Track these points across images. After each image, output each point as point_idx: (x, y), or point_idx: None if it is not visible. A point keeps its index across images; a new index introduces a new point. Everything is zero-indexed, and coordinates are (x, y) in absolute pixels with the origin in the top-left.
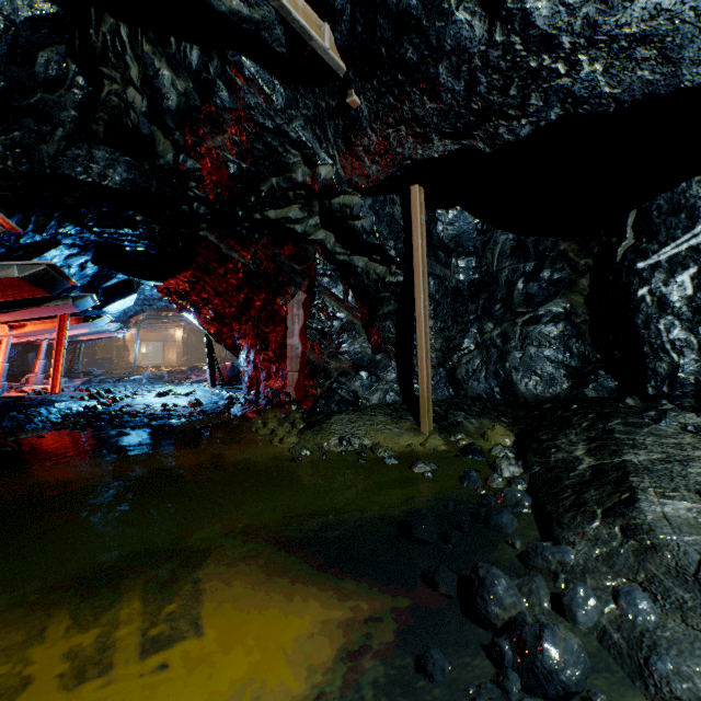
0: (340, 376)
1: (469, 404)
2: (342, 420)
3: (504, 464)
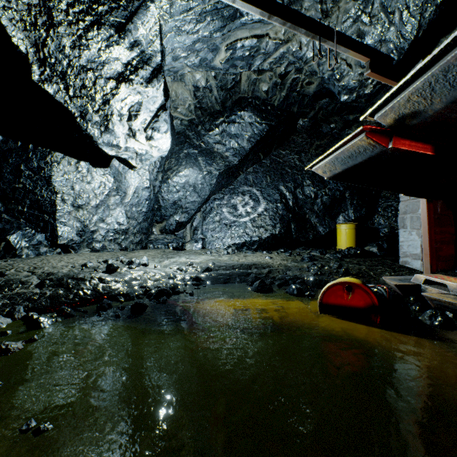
0: None
1: None
2: None
3: (0, 318)
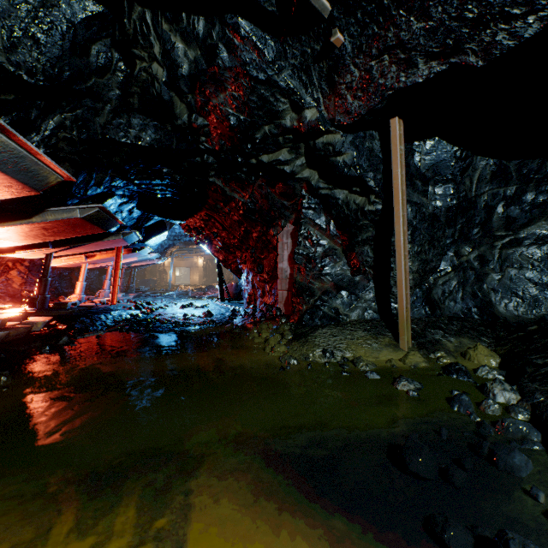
0: (322, 294)
1: (446, 323)
2: (325, 333)
3: (497, 389)
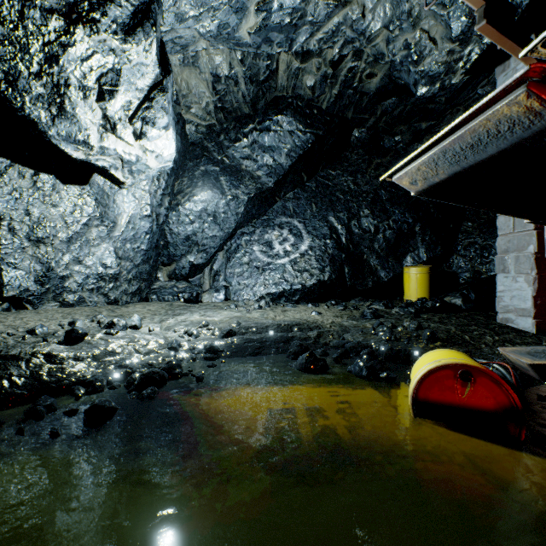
0: None
1: None
2: None
3: None
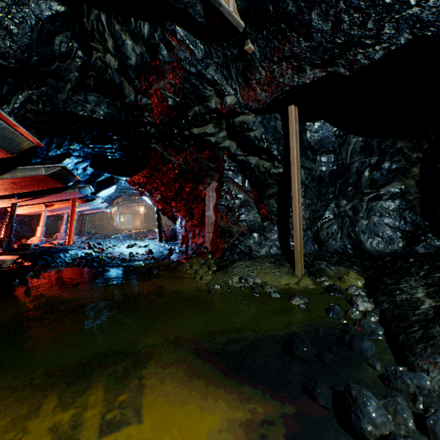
0: (239, 236)
1: (329, 256)
2: (241, 265)
3: (359, 301)
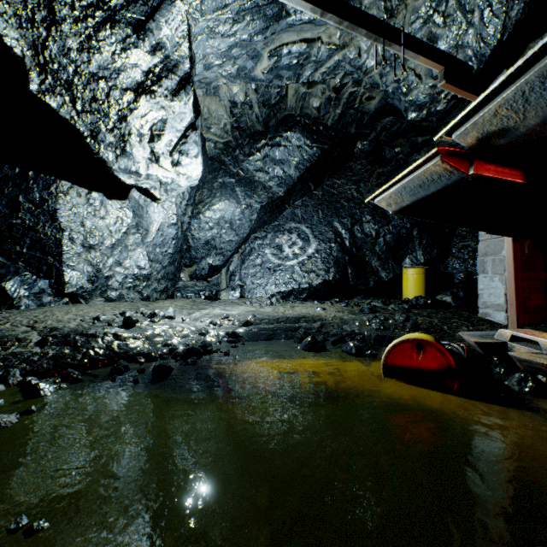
0: None
1: None
2: None
3: None
